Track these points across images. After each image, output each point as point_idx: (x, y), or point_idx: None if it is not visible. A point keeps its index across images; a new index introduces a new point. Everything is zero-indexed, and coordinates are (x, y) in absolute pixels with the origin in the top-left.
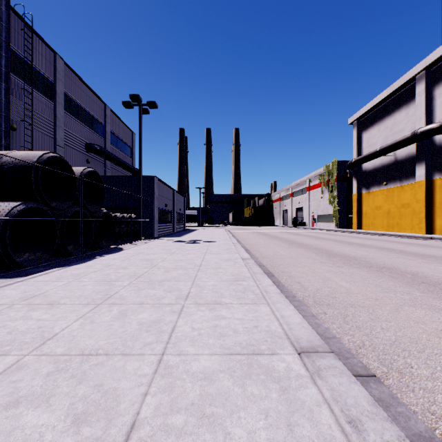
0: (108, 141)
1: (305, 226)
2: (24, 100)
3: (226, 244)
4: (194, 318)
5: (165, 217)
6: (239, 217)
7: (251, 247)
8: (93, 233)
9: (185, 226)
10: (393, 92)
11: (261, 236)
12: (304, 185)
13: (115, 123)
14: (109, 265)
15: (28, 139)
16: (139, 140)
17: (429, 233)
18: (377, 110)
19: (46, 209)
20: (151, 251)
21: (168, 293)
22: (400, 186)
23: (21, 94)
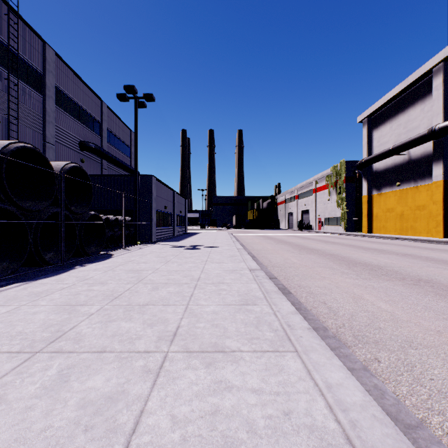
0: (105, 140)
1: (311, 229)
2: (8, 91)
3: (230, 250)
4: (179, 387)
5: (164, 220)
6: (243, 220)
7: (258, 253)
8: (78, 238)
9: (186, 229)
10: (407, 87)
11: (267, 240)
12: (311, 187)
13: (112, 120)
14: (85, 279)
15: (13, 134)
16: (135, 136)
17: (447, 236)
18: (389, 106)
19: (13, 210)
20: (143, 258)
21: (147, 327)
22: (414, 186)
23: (4, 85)
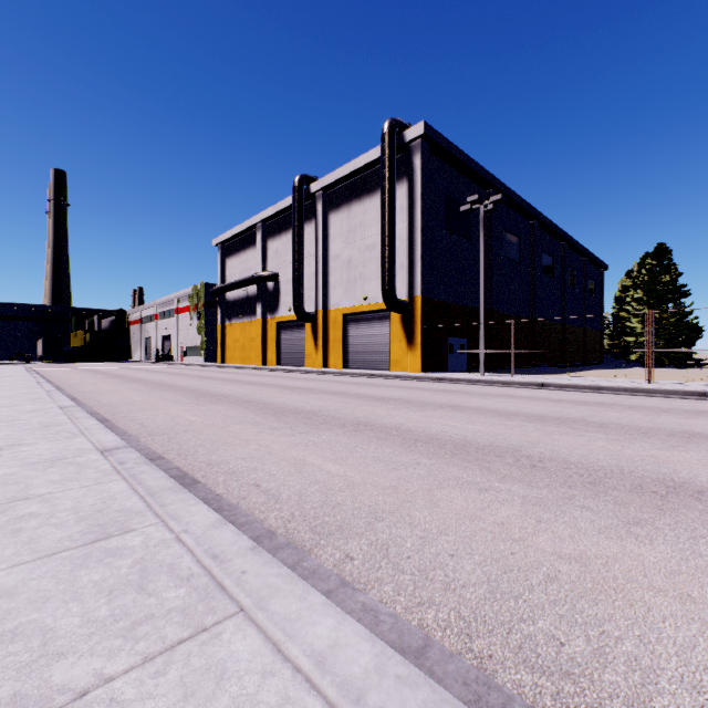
0: None
1: (173, 361)
2: None
3: (24, 378)
4: (1, 392)
5: None
6: (60, 347)
7: (59, 380)
8: None
9: None
10: (245, 231)
11: (85, 373)
12: (173, 305)
13: None
14: None
15: None
16: None
17: (265, 364)
18: (236, 241)
19: None
20: None
21: None
22: (250, 321)
23: None
